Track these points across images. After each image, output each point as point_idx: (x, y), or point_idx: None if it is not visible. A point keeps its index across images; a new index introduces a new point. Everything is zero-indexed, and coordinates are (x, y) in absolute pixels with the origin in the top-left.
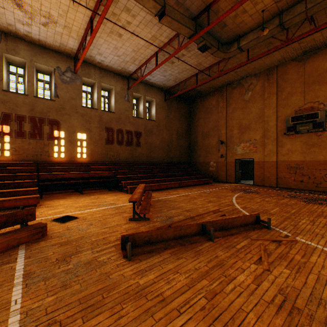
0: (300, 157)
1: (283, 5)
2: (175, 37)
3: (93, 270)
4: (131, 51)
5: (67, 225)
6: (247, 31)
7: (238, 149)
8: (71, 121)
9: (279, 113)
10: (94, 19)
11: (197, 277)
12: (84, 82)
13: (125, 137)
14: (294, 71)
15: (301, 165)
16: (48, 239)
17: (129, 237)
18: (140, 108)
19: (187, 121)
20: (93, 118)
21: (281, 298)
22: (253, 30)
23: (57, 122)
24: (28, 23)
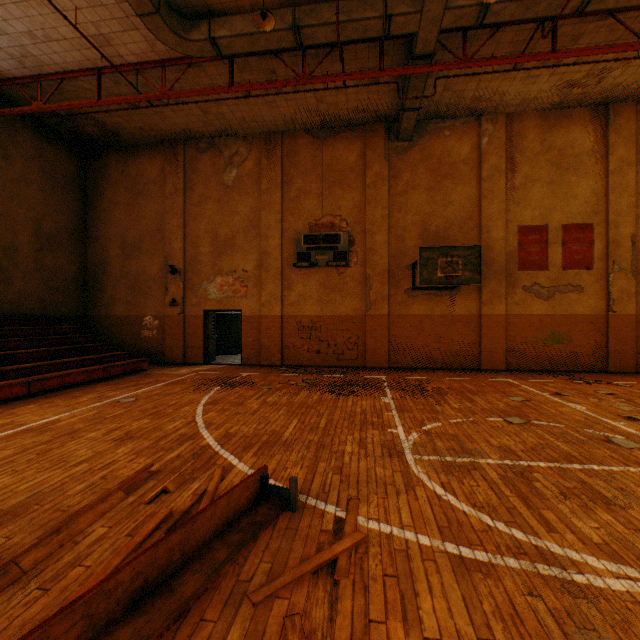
0: (317, 309)
1: None
2: None
3: None
4: None
5: None
6: (231, 9)
7: (212, 290)
8: None
9: (286, 224)
10: None
11: None
12: None
13: None
14: (308, 153)
15: (318, 323)
16: None
17: None
18: None
19: (77, 204)
20: None
21: None
22: (243, 13)
23: None
24: None
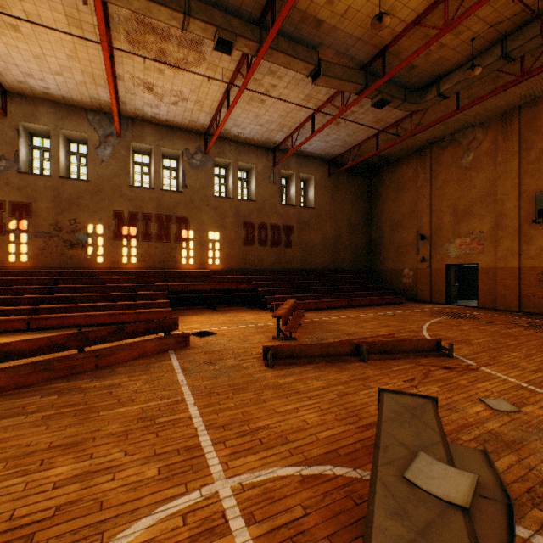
0: None
1: (506, 26)
2: (338, 92)
3: (238, 371)
4: (277, 117)
5: (207, 339)
6: (452, 68)
7: (451, 249)
8: (201, 217)
9: (523, 186)
10: (231, 89)
11: (334, 384)
12: (216, 163)
13: (270, 235)
14: None
15: None
16: (192, 349)
17: (271, 349)
18: (291, 191)
19: (366, 205)
20: (228, 211)
21: None
22: (460, 67)
23: (186, 219)
24: (157, 105)
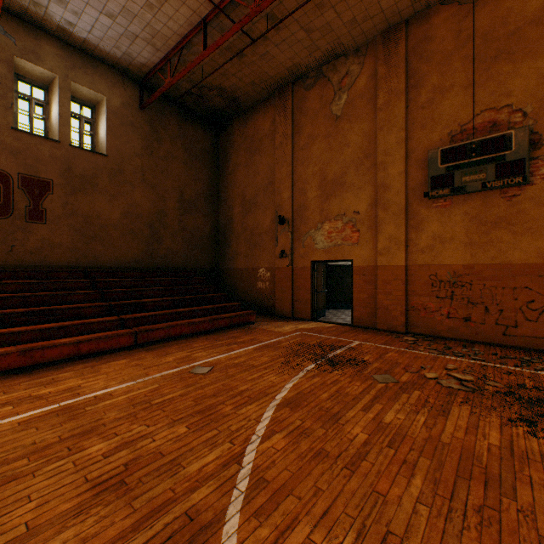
0: (464, 256)
1: None
2: None
3: None
4: None
5: None
6: None
7: (319, 238)
8: None
9: (412, 142)
10: None
11: None
12: None
13: None
14: (448, 32)
15: (465, 276)
16: None
17: None
18: (53, 113)
19: (211, 173)
20: None
21: None
22: None
23: None
24: None
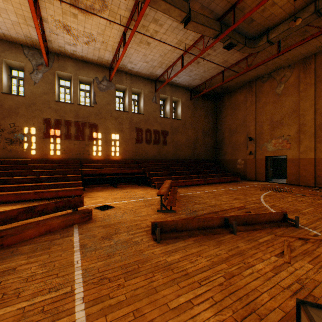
0: None
1: None
2: (200, 38)
3: (130, 247)
4: (158, 56)
5: (107, 212)
6: (277, 23)
7: (269, 146)
8: (106, 123)
9: (317, 105)
10: (126, 33)
11: (217, 261)
12: (117, 88)
13: (153, 136)
14: None
15: None
16: (93, 222)
17: (158, 224)
18: (167, 108)
19: (213, 119)
20: (125, 120)
21: (298, 286)
22: (284, 21)
23: (96, 125)
24: (74, 43)
